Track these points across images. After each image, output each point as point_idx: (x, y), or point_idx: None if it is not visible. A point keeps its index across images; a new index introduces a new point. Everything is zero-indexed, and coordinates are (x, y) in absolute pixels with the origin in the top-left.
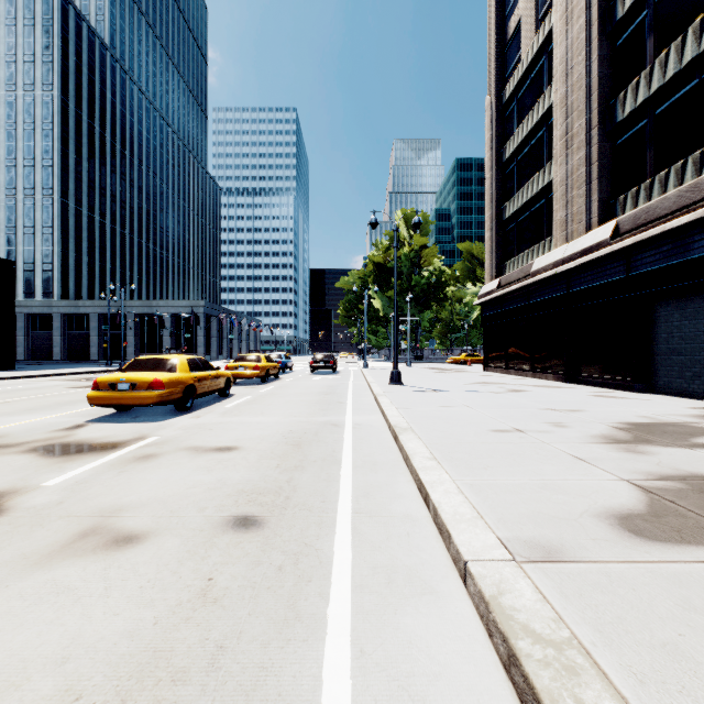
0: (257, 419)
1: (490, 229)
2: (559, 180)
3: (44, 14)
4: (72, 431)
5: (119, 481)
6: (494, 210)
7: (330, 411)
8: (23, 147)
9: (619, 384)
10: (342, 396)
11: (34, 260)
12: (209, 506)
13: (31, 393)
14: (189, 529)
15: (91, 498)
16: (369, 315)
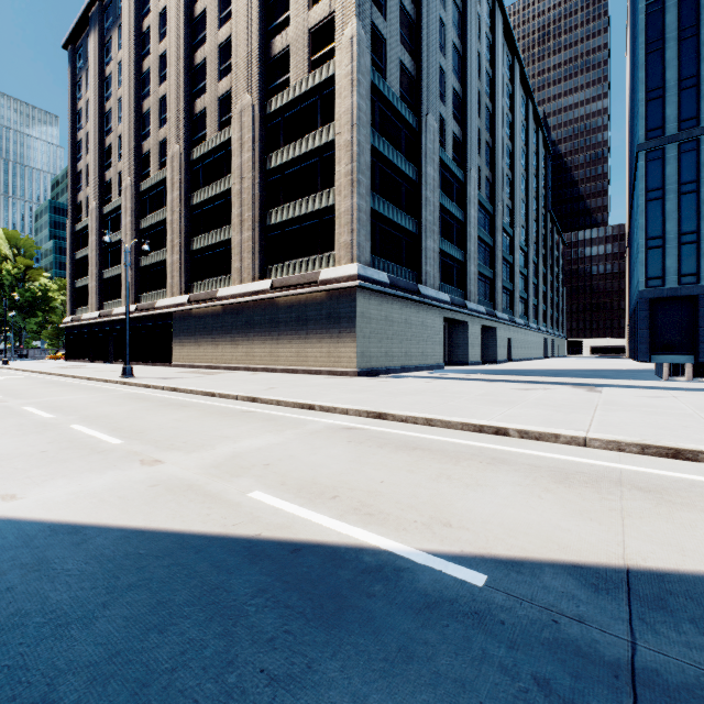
0: None
1: (69, 290)
2: (90, 288)
3: None
4: None
5: None
6: (71, 281)
7: None
8: None
9: (102, 361)
10: None
11: None
12: None
13: None
14: None
15: None
16: None
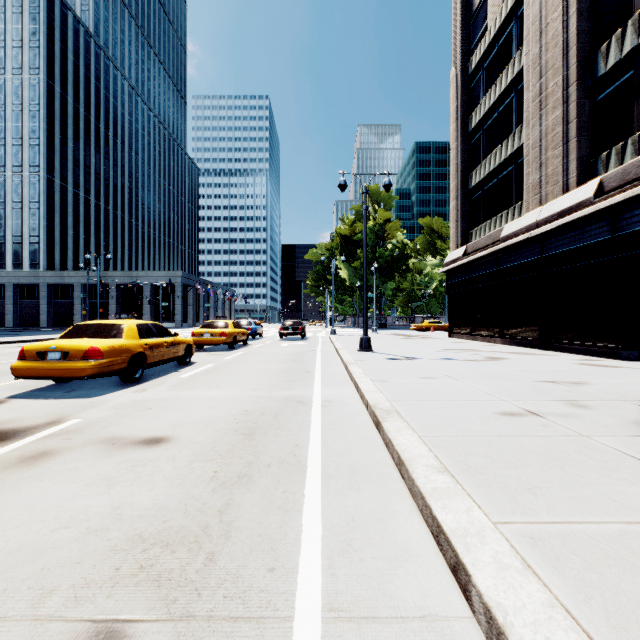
0: (210, 394)
1: (455, 198)
2: (531, 143)
3: (31, 3)
4: None
5: None
6: (460, 179)
7: (296, 383)
8: (11, 128)
9: (603, 351)
10: (310, 364)
11: (22, 233)
12: (61, 585)
13: None
14: None
15: None
16: (336, 284)
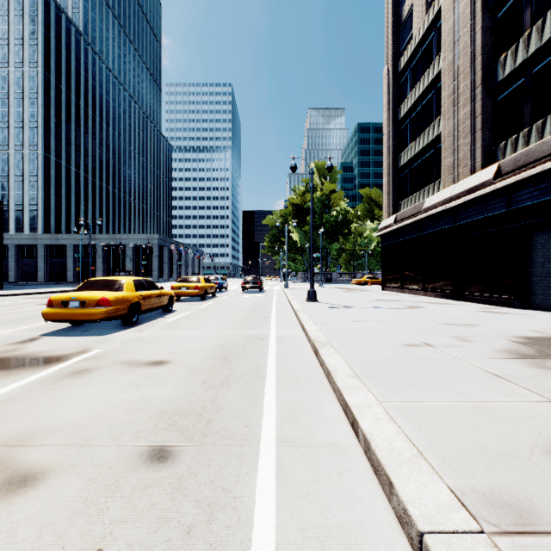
0: (192, 333)
1: (387, 175)
2: (447, 132)
3: (31, 7)
4: (23, 345)
5: (44, 399)
6: (391, 159)
7: (256, 325)
8: (14, 113)
9: (501, 301)
10: (267, 311)
11: (23, 202)
12: (126, 432)
13: (6, 309)
14: (96, 465)
15: (7, 422)
16: (289, 245)
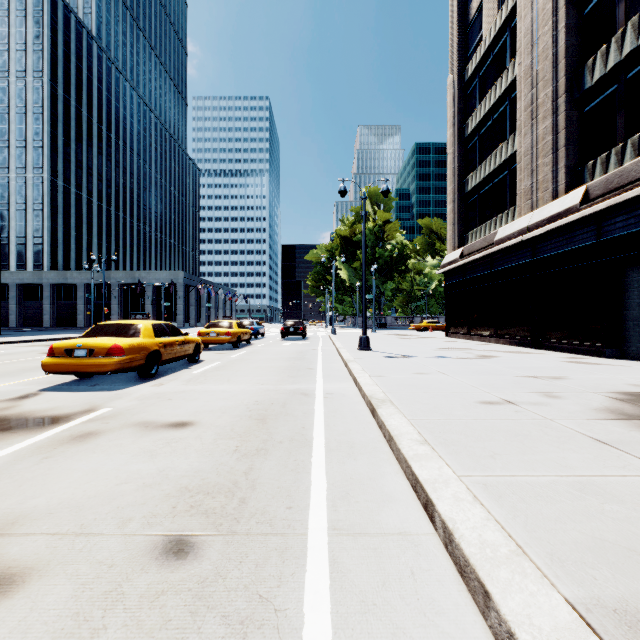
0: (222, 387)
1: (452, 201)
2: (523, 150)
3: (35, 6)
4: (17, 402)
5: (35, 472)
6: (456, 183)
7: (299, 378)
8: (15, 130)
9: (589, 350)
10: (312, 362)
11: (25, 234)
12: (135, 516)
13: (2, 358)
14: (94, 563)
15: None
16: (336, 285)
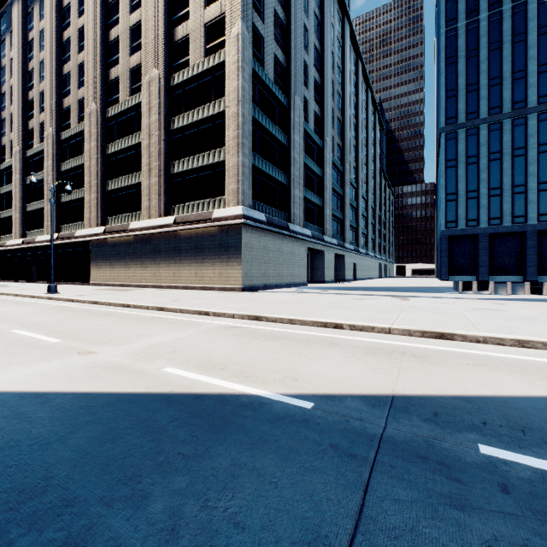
0: None
1: None
2: (14, 218)
3: None
4: None
5: None
6: None
7: None
8: None
9: (25, 281)
10: None
11: None
12: None
13: None
14: None
15: None
16: None
